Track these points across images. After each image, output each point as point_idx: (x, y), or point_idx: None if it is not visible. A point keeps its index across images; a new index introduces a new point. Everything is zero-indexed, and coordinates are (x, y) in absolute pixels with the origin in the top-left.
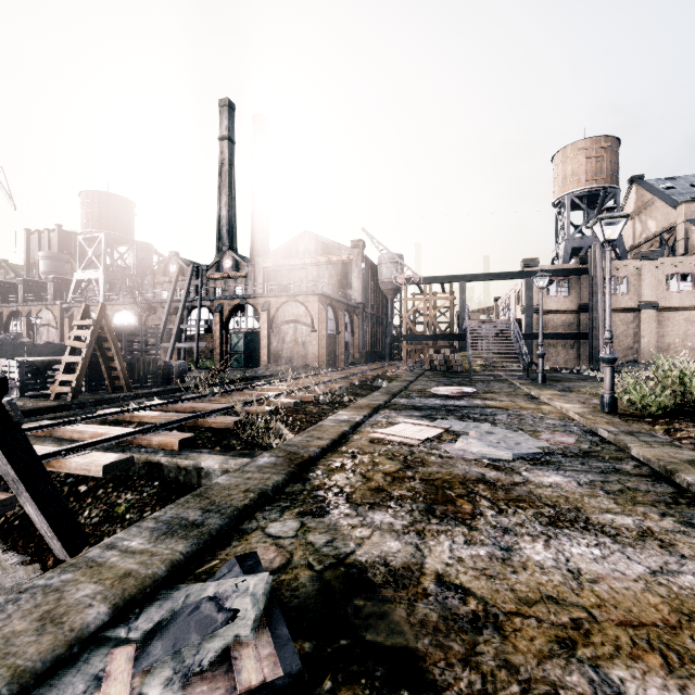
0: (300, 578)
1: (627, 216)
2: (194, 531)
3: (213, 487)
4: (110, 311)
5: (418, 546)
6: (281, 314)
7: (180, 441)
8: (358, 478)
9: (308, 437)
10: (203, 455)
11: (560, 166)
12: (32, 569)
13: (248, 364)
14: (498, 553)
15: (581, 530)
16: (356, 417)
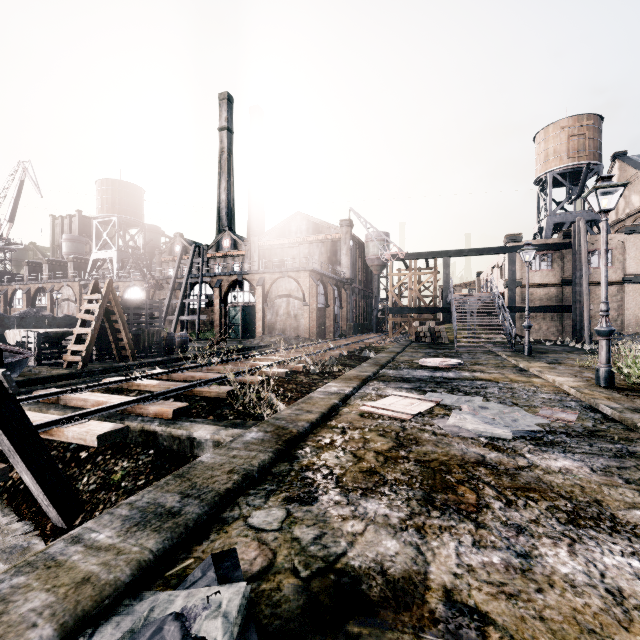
0: (283, 588)
1: (624, 185)
2: (169, 522)
3: (196, 466)
4: (122, 287)
5: (419, 548)
6: (275, 289)
7: (175, 410)
8: (349, 457)
9: (298, 410)
10: (196, 425)
11: (542, 145)
12: (31, 534)
13: (244, 335)
14: (515, 561)
15: (609, 532)
16: (346, 389)
